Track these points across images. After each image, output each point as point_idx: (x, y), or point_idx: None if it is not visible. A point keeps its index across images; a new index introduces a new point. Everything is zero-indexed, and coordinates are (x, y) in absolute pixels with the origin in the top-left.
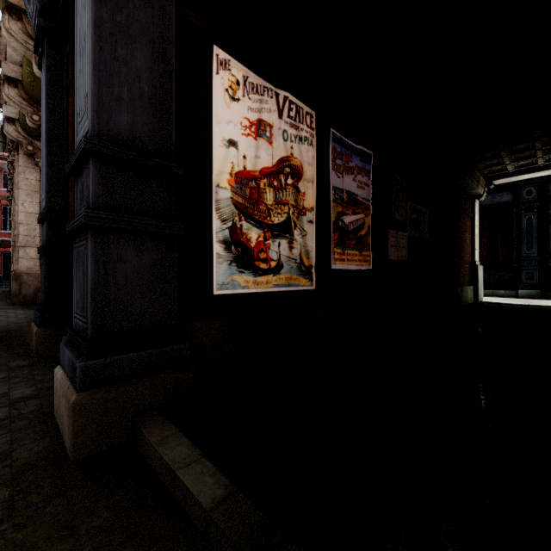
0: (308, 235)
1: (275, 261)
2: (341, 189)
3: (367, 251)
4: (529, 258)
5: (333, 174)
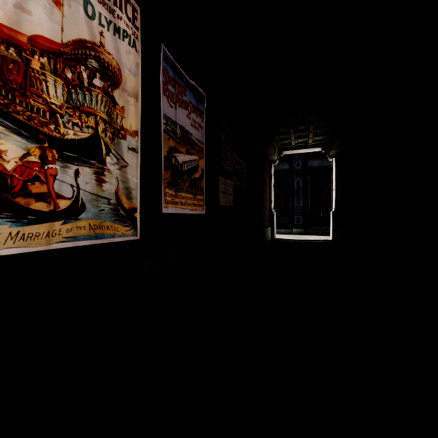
0: (130, 167)
1: (67, 199)
2: (174, 122)
3: (201, 195)
4: (298, 208)
5: (165, 100)
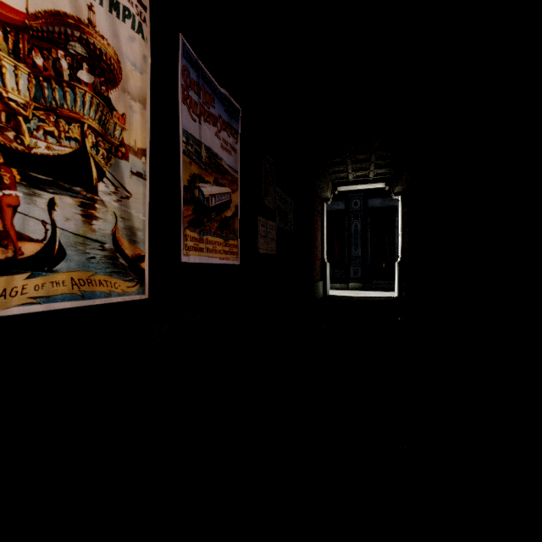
0: (134, 198)
1: (36, 241)
2: (197, 141)
3: (234, 240)
4: (356, 257)
5: (184, 110)
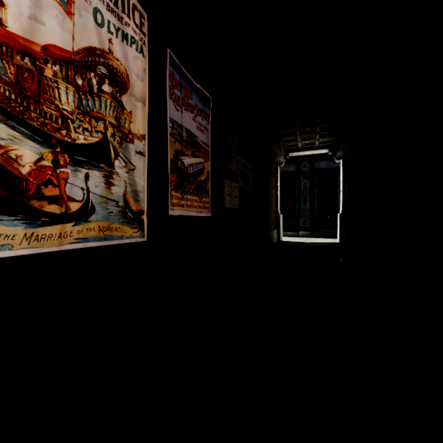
0: (137, 170)
1: (78, 201)
2: (180, 125)
3: (206, 198)
4: (305, 210)
5: (171, 103)
